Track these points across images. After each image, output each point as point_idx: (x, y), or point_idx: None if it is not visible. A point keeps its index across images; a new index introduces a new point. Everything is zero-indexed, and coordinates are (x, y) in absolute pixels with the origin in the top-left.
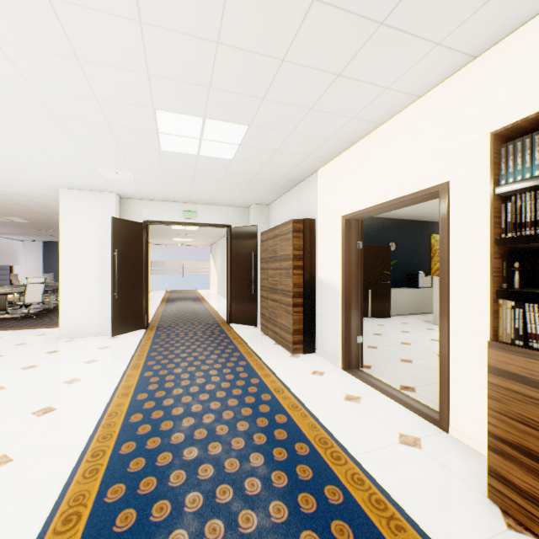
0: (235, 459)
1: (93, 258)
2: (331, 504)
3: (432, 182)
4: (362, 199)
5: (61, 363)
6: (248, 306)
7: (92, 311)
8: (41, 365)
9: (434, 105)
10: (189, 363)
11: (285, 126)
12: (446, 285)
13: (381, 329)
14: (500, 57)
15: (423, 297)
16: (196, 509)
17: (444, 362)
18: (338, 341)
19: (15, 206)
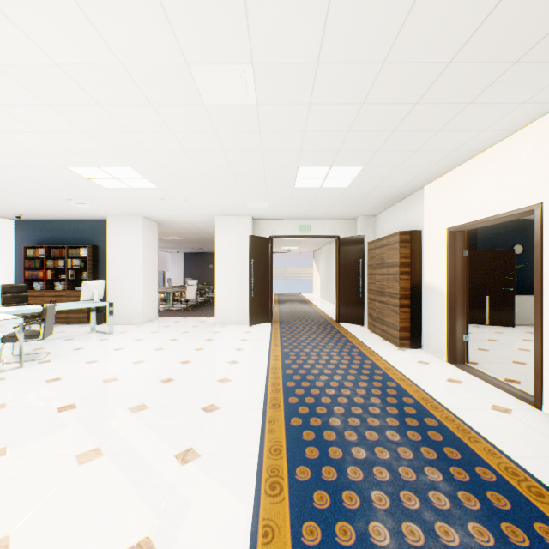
0: (360, 398)
1: (236, 266)
2: (428, 425)
3: (528, 202)
4: (466, 214)
5: (226, 339)
6: (355, 308)
7: (235, 305)
8: (215, 339)
9: (529, 138)
10: (313, 346)
11: (393, 163)
12: (539, 289)
13: (498, 336)
14: None
15: None
16: (341, 413)
17: (537, 352)
18: (443, 338)
19: (181, 229)
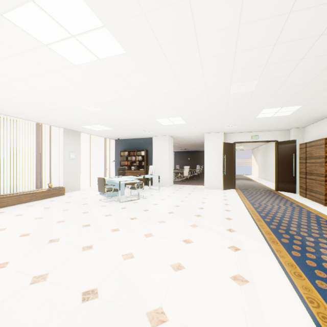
0: (304, 223)
1: (215, 158)
2: None
3: None
4: None
5: (215, 195)
6: (289, 183)
7: (215, 179)
8: (209, 194)
9: None
10: (266, 201)
11: (322, 102)
12: None
13: None
14: None
15: None
16: (295, 226)
17: None
18: None
19: (181, 140)
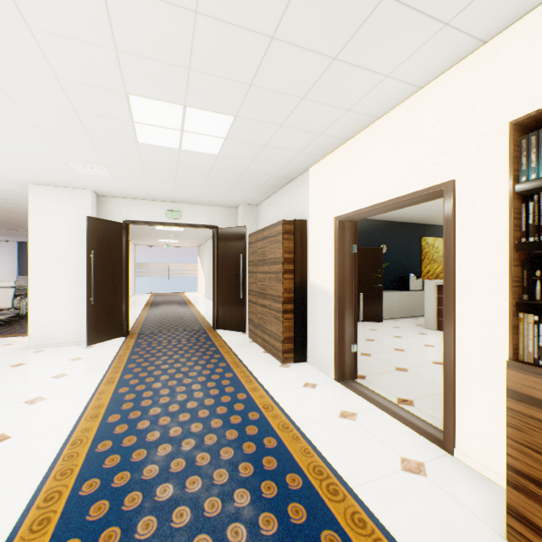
0: (217, 498)
1: (66, 260)
2: None
3: (435, 180)
4: (357, 199)
5: (25, 378)
6: (235, 312)
7: (65, 318)
8: (2, 381)
9: (437, 96)
10: (171, 376)
11: (274, 118)
12: (451, 294)
13: (374, 334)
14: (513, 41)
15: (414, 300)
16: None
17: (448, 378)
18: (331, 350)
19: None
